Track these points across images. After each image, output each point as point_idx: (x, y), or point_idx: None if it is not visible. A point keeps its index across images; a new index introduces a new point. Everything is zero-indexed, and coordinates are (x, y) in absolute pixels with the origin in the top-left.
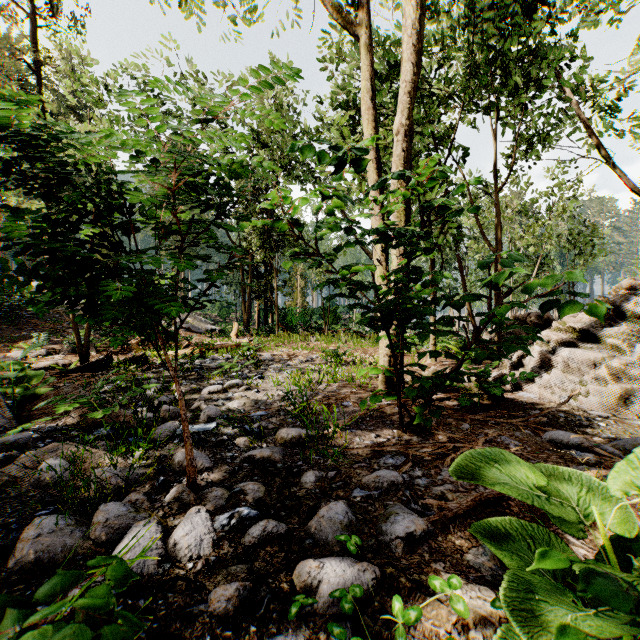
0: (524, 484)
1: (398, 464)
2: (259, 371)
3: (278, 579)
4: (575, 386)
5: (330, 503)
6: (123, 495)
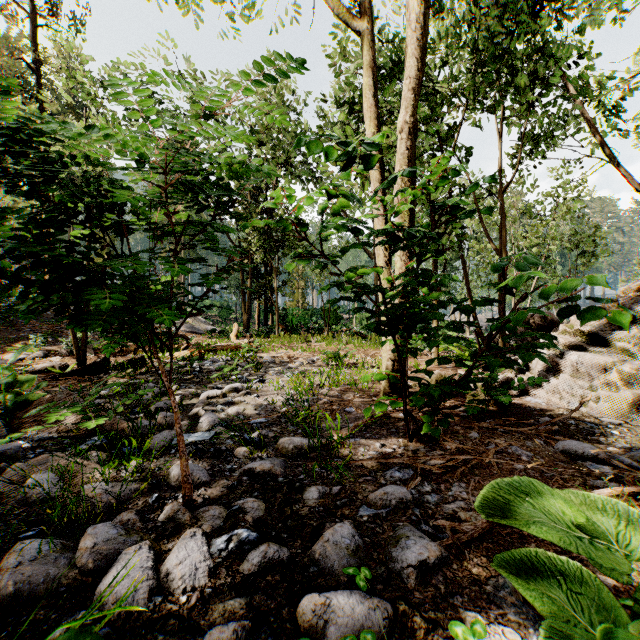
0: (561, 523)
1: (406, 478)
2: (259, 374)
3: (280, 616)
4: (585, 391)
5: (335, 525)
6: (114, 513)
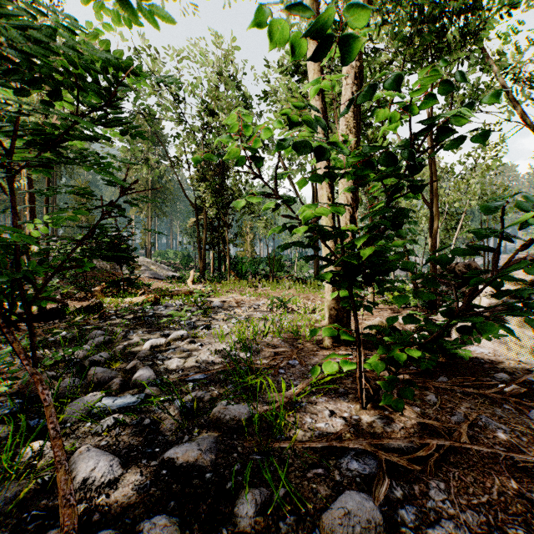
0: None
1: (367, 473)
2: (207, 319)
3: None
4: None
5: None
6: None
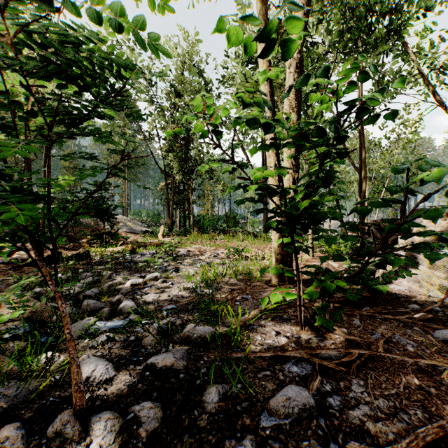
0: None
1: (304, 374)
2: (176, 264)
3: None
4: (441, 281)
5: None
6: (2, 423)
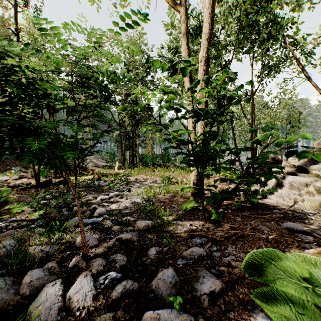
0: (294, 275)
1: (203, 243)
2: (128, 187)
3: None
4: (296, 196)
5: (164, 269)
6: (45, 263)
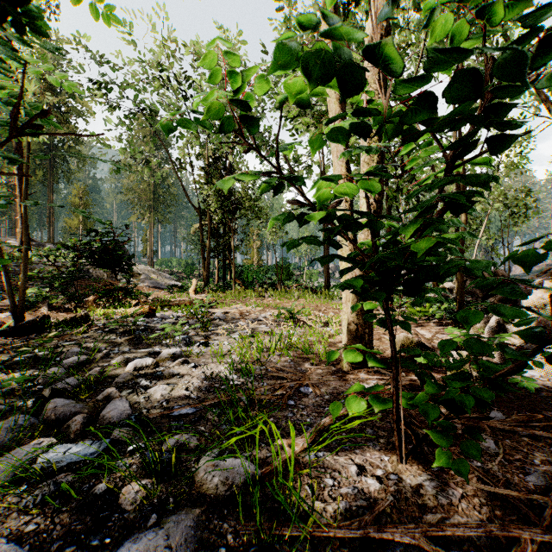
0: None
1: None
2: (206, 333)
3: None
4: None
5: None
6: None
